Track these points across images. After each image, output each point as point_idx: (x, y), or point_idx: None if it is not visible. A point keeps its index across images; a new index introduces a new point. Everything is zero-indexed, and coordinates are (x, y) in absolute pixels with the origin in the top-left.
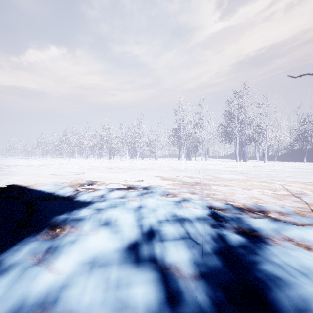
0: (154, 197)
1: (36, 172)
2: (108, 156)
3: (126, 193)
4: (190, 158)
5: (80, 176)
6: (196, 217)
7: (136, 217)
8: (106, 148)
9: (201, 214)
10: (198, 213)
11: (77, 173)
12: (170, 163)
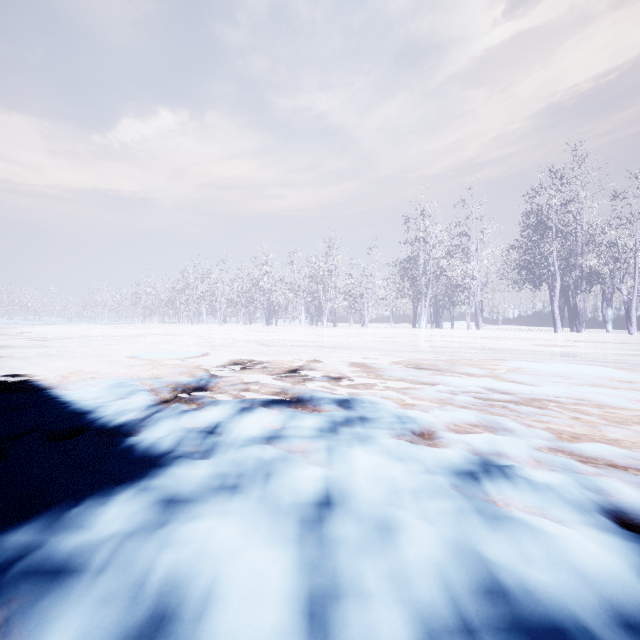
0: (373, 447)
1: (110, 351)
2: (264, 318)
3: (286, 422)
4: (439, 323)
5: (192, 362)
6: (615, 613)
7: (306, 581)
8: (262, 304)
9: (631, 592)
10: (599, 571)
11: (188, 355)
12: (397, 333)
